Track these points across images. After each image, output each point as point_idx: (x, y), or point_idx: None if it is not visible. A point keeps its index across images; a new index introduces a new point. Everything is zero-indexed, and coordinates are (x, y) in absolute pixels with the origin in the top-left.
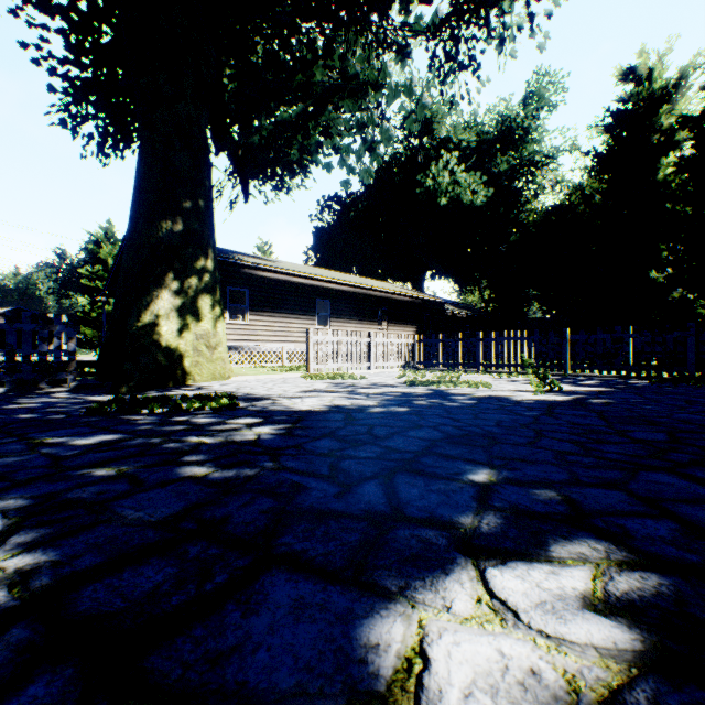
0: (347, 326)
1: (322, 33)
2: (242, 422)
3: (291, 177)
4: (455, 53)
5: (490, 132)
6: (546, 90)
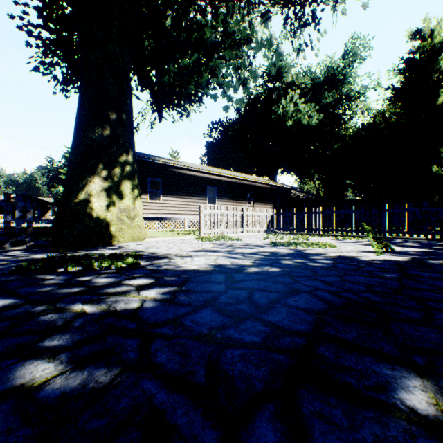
0: (227, 204)
1: (210, 4)
2: (135, 283)
3: (189, 104)
4: (302, 14)
5: (320, 78)
6: (358, 49)
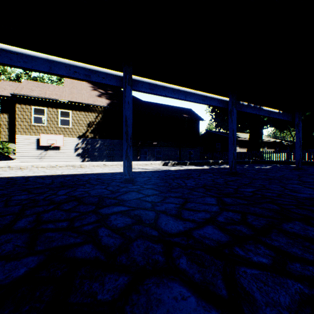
0: None
1: None
2: None
3: None
4: None
5: None
6: None
